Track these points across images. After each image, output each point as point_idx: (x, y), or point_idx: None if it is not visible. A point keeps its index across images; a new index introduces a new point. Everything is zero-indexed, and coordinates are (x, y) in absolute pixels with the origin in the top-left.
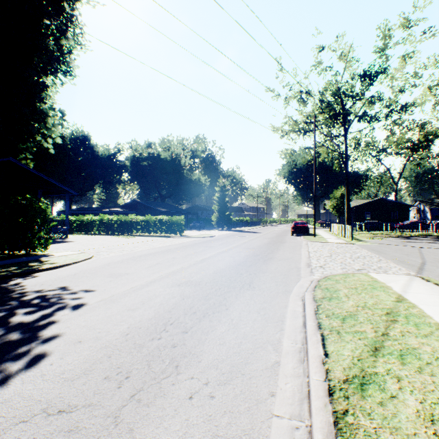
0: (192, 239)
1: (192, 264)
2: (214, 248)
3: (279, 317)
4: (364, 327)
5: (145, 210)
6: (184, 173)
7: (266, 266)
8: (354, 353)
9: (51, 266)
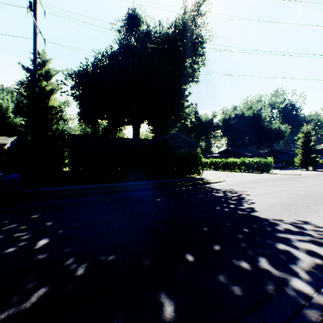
0: (280, 175)
1: (292, 188)
2: (305, 182)
3: None
4: None
5: (234, 155)
6: (264, 125)
7: None
8: None
9: (214, 181)
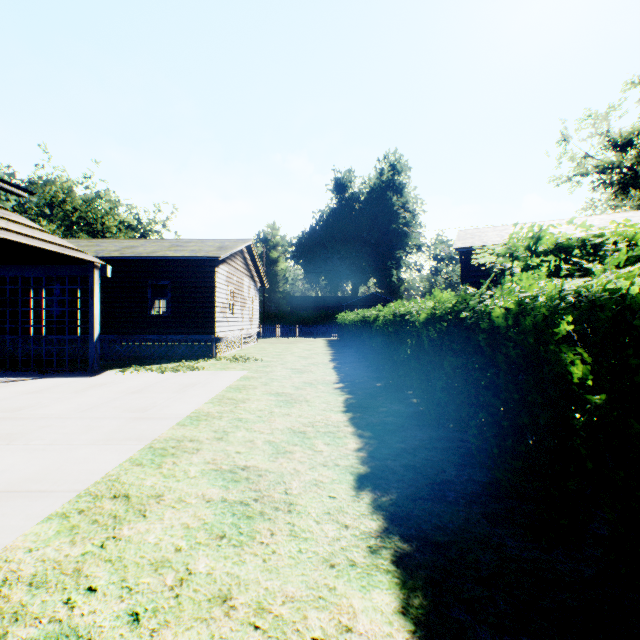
0: None
1: None
2: None
3: None
4: None
5: None
6: None
7: None
8: None
9: None
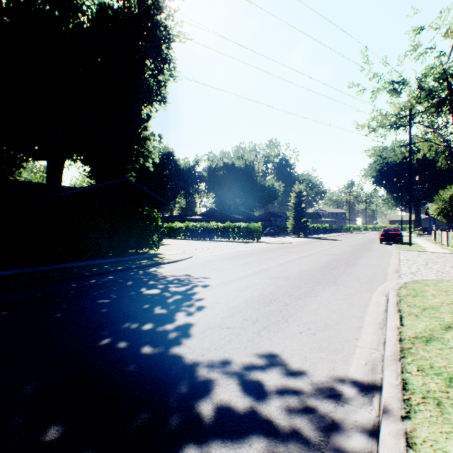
0: (269, 244)
1: (277, 265)
2: (294, 253)
3: (362, 305)
4: (443, 315)
5: (222, 218)
6: (257, 180)
7: (349, 270)
8: (426, 327)
9: (169, 261)
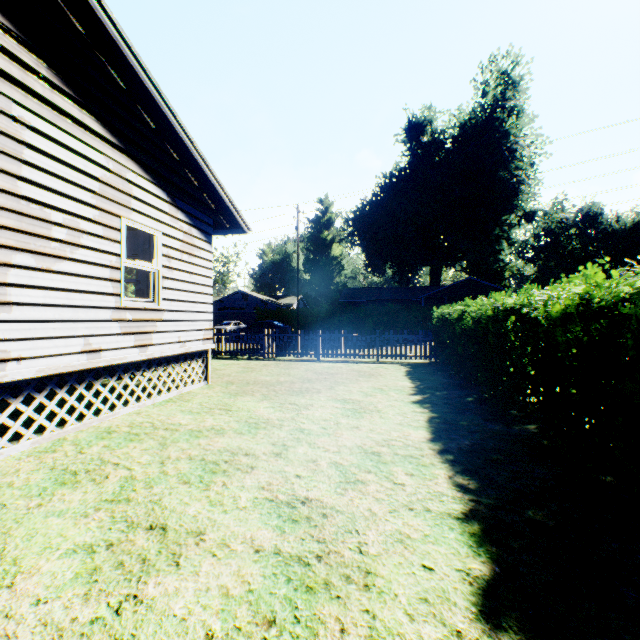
0: None
1: None
2: None
3: None
4: None
5: None
6: None
7: None
8: None
9: None
